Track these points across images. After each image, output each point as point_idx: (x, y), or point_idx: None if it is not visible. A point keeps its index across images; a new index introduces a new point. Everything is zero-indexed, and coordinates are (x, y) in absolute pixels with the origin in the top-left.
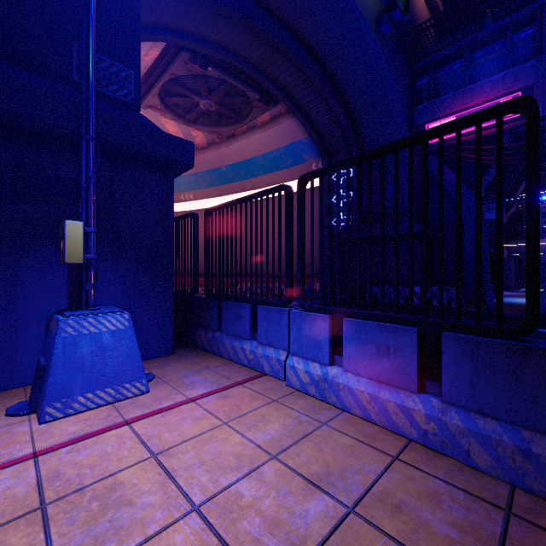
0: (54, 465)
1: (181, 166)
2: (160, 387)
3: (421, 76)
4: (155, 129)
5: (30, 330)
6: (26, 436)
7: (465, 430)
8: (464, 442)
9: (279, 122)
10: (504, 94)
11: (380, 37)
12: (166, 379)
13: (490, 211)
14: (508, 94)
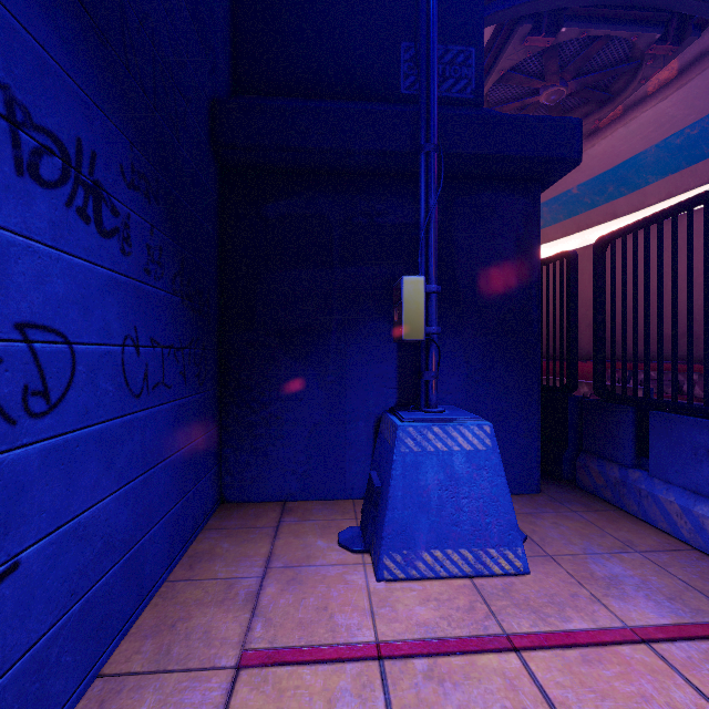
0: (409, 701)
1: (556, 168)
2: (546, 568)
3: None
4: (514, 115)
5: (358, 428)
6: (363, 598)
7: None
8: None
9: (703, 67)
10: None
11: None
12: (550, 549)
13: None
14: None
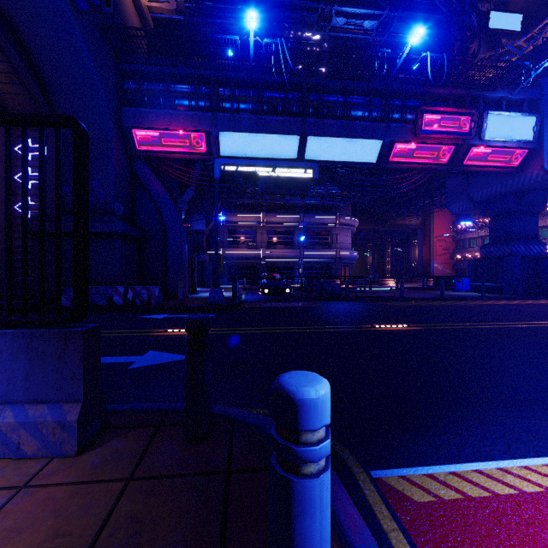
0: None
1: None
2: None
3: (130, 79)
4: None
5: None
6: None
7: (16, 424)
8: (15, 437)
9: None
10: (193, 130)
11: (75, 8)
12: None
13: (197, 223)
14: (196, 131)
